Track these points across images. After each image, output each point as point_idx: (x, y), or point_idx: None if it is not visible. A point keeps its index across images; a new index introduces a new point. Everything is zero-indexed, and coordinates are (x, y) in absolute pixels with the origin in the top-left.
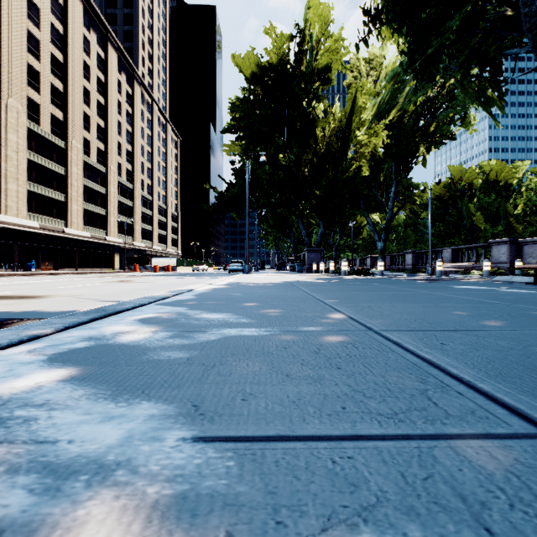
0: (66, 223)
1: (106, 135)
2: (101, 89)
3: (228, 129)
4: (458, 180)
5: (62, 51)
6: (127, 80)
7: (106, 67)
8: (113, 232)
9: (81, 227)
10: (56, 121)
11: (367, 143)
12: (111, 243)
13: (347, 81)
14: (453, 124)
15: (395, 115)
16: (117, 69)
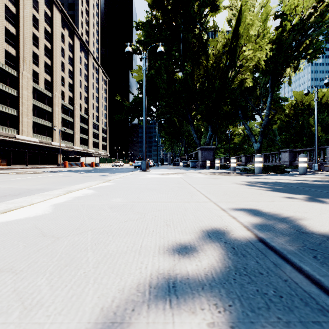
0: (18, 131)
1: (52, 70)
2: (48, 37)
3: (133, 50)
4: (300, 102)
5: (15, 5)
6: (69, 34)
7: (52, 22)
8: (57, 138)
9: (31, 135)
10: (10, 55)
11: (252, 55)
12: (55, 147)
13: (229, 17)
14: (327, 39)
15: (275, 33)
16: (60, 25)
